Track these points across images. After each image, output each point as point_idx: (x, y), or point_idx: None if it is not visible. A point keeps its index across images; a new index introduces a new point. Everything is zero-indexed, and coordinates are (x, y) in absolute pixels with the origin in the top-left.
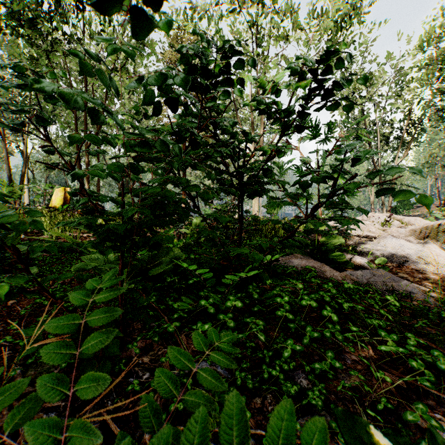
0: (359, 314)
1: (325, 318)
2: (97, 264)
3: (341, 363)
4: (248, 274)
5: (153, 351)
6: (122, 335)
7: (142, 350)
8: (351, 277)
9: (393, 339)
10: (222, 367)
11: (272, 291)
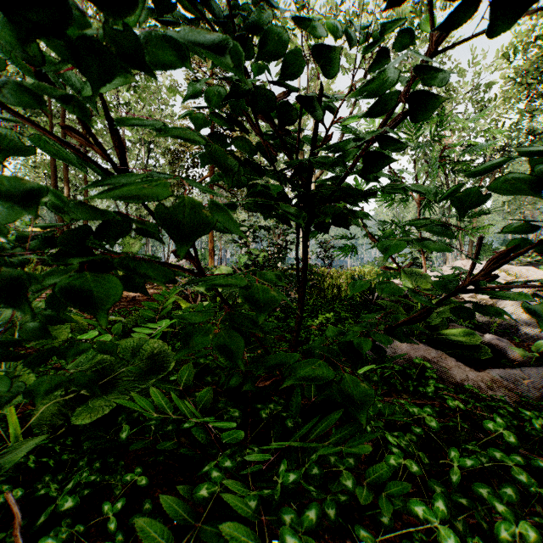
0: None
1: None
2: None
3: None
4: (339, 449)
5: None
6: None
7: None
8: (502, 382)
9: None
10: None
11: (387, 460)
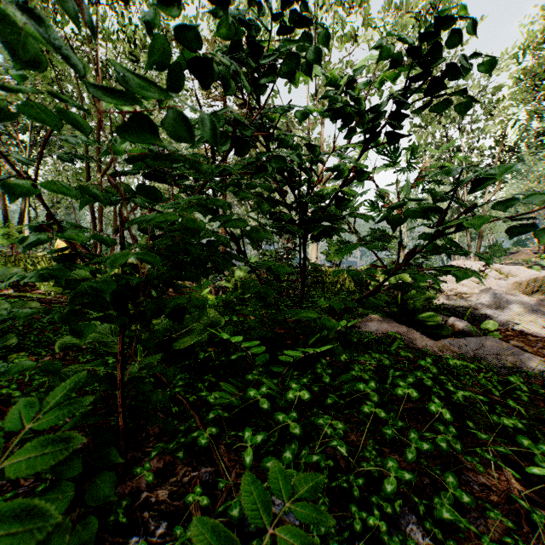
0: (476, 406)
1: (425, 410)
2: (98, 334)
3: (471, 496)
4: (318, 349)
5: (175, 476)
6: (123, 460)
7: (158, 474)
8: (451, 348)
9: (542, 452)
10: (285, 510)
11: (350, 372)
